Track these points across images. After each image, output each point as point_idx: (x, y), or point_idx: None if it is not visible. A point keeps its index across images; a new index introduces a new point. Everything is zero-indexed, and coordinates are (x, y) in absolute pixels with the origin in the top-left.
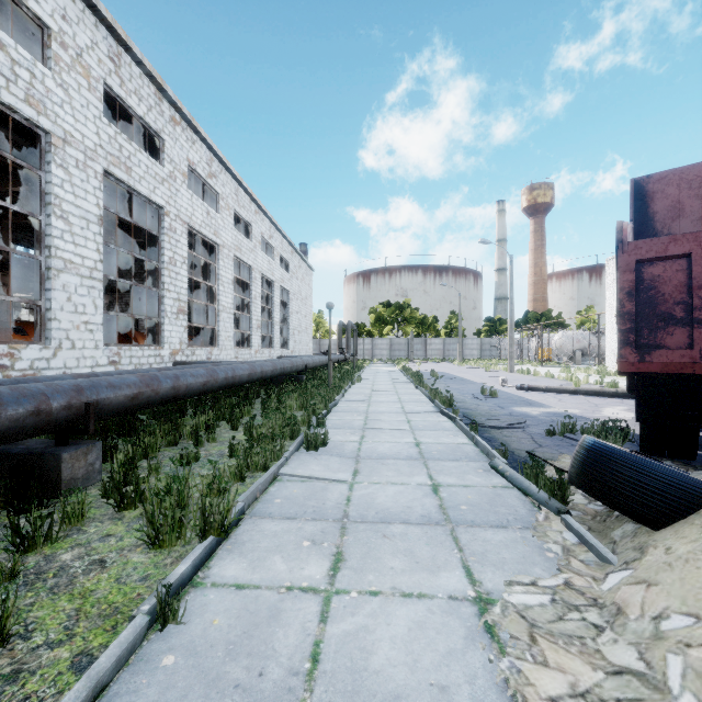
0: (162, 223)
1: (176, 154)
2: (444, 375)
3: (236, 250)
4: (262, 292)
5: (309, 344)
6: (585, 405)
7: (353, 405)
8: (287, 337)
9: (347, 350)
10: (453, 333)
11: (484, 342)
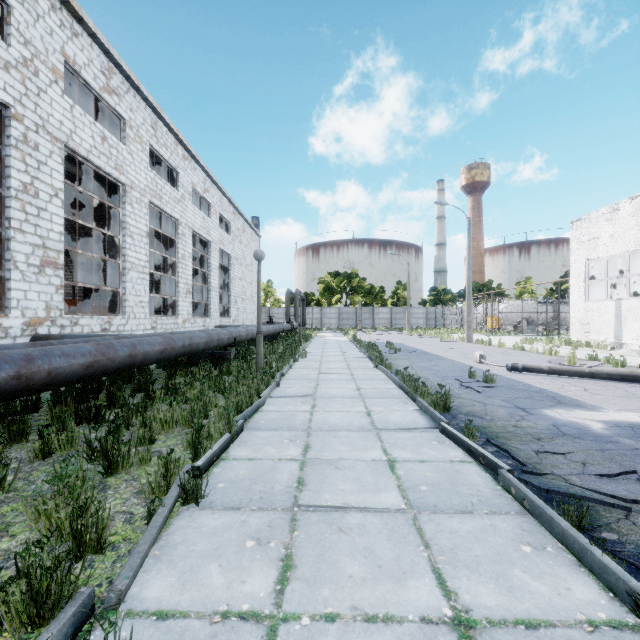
0: (8, 129)
1: (37, 36)
2: (401, 347)
3: (153, 196)
4: (198, 254)
5: (255, 313)
6: (639, 401)
7: (288, 407)
8: (229, 305)
9: (295, 319)
10: (399, 303)
11: (429, 311)
